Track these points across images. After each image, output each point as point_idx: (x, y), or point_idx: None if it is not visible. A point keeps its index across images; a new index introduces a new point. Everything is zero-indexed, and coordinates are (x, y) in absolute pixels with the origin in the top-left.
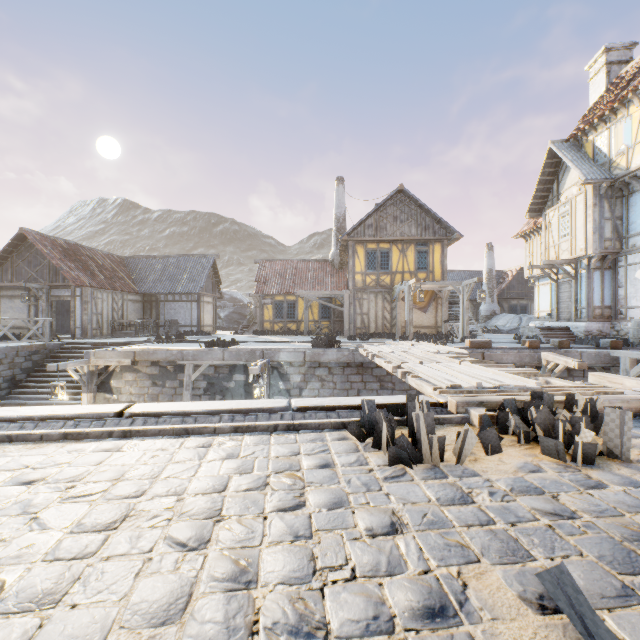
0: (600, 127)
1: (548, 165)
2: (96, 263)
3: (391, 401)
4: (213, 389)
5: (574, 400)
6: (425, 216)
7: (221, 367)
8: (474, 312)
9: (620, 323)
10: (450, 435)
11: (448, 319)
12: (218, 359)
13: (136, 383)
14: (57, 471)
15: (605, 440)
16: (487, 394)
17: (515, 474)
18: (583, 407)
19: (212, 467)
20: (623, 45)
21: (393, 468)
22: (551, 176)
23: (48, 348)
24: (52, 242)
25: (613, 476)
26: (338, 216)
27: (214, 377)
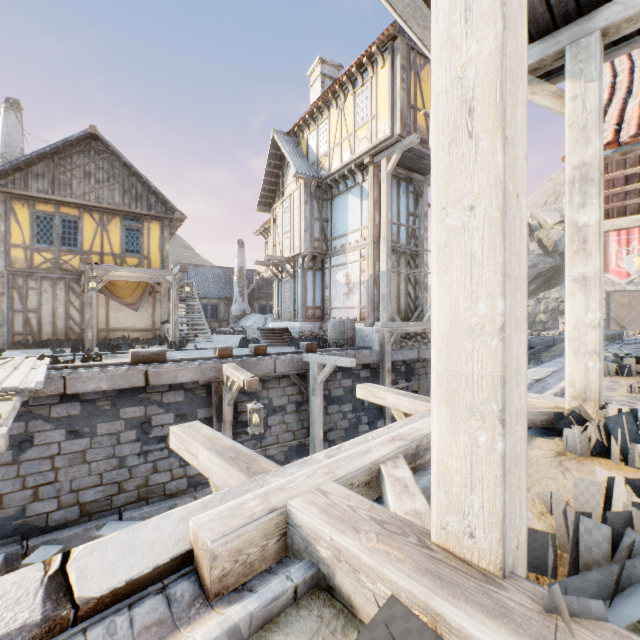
0: (312, 126)
1: (274, 156)
2: None
3: None
4: None
5: None
6: (136, 182)
7: None
8: (226, 312)
9: (326, 323)
10: None
11: None
12: None
13: None
14: None
15: None
16: None
17: None
18: None
19: None
20: (334, 63)
21: None
22: (278, 170)
23: None
24: None
25: None
26: (7, 158)
27: None
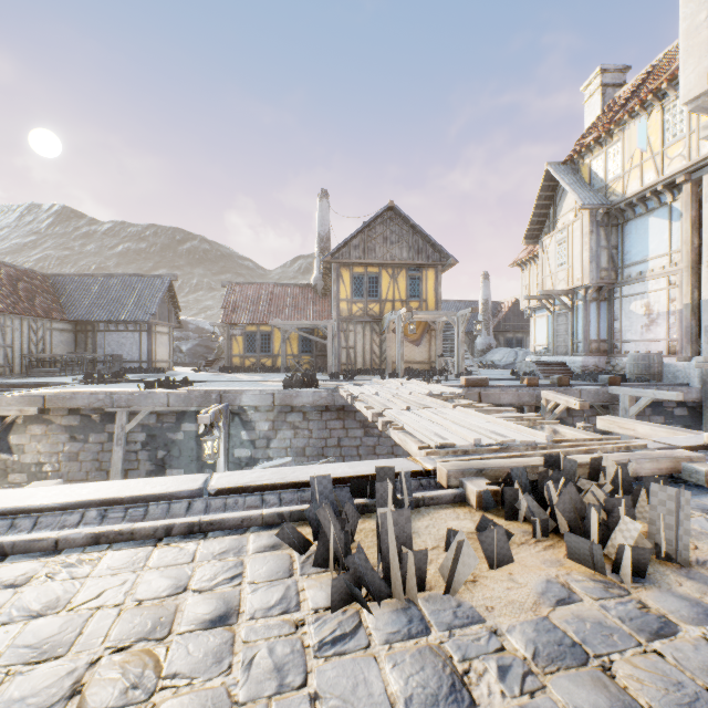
0: (596, 150)
1: (545, 188)
2: (6, 281)
3: (360, 471)
4: (154, 443)
5: (601, 466)
6: (418, 238)
7: (166, 414)
8: (470, 346)
9: (616, 358)
10: (438, 527)
11: (443, 353)
12: (161, 404)
13: (46, 438)
14: None
15: (652, 532)
16: (488, 456)
17: (536, 611)
18: (613, 476)
19: None
20: (617, 67)
21: (340, 615)
22: (548, 200)
23: None
24: None
25: (678, 601)
26: (322, 235)
27: (156, 427)
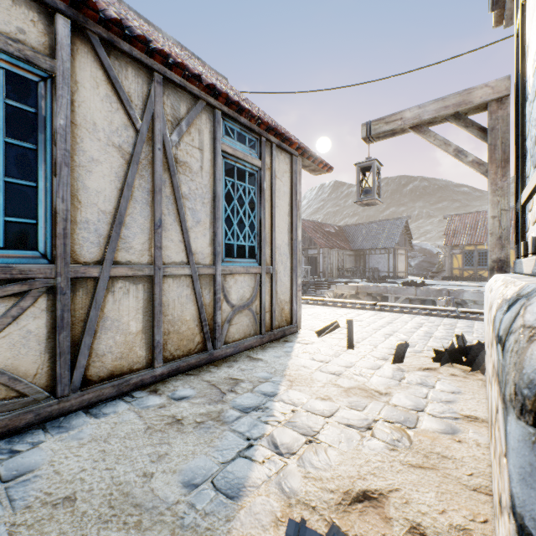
0: None
1: None
2: (328, 232)
3: None
4: None
5: None
6: None
7: (414, 300)
8: None
9: None
10: None
11: None
12: (411, 294)
13: None
14: (363, 314)
15: None
16: None
17: None
18: None
19: (416, 320)
20: None
21: None
22: None
23: (309, 283)
24: (308, 223)
25: None
26: None
27: None
